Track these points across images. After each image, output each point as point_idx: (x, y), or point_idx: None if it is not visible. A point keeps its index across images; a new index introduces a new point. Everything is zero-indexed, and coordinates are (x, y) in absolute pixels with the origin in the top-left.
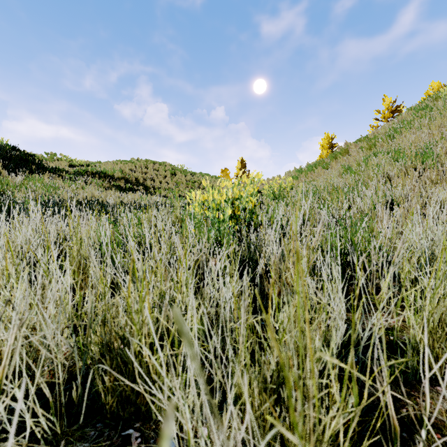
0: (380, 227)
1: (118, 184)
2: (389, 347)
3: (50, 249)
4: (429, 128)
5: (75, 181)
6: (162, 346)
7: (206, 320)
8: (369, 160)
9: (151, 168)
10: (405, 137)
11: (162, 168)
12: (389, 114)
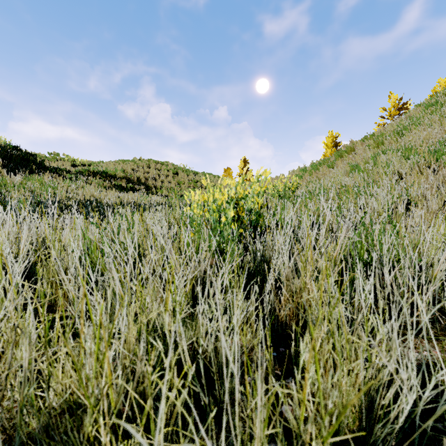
0: (402, 231)
1: (119, 183)
2: (442, 393)
3: (19, 260)
4: (441, 124)
5: (75, 181)
6: (135, 420)
7: (202, 363)
8: (377, 158)
9: (153, 168)
10: (415, 134)
11: (164, 168)
12: (395, 112)
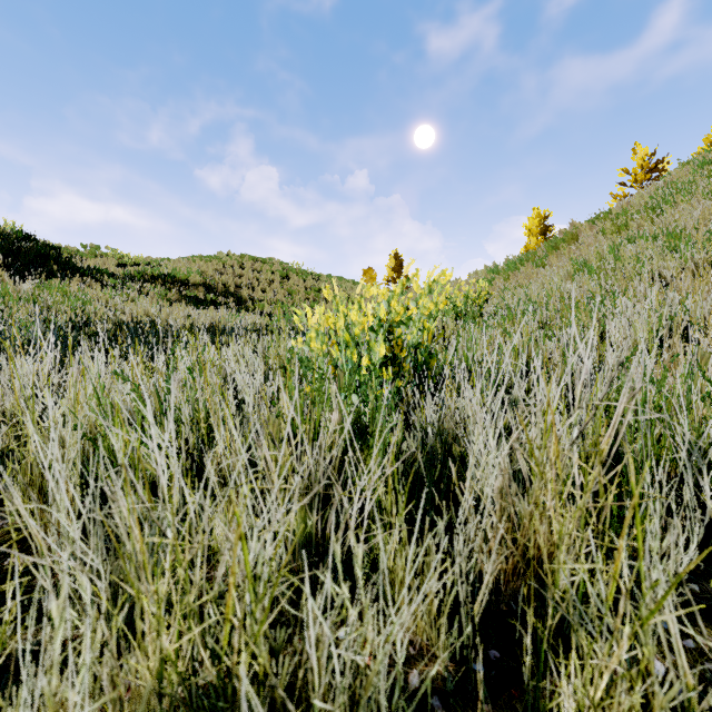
0: None
1: (193, 294)
2: None
3: None
4: None
5: (121, 290)
6: None
7: None
8: (620, 251)
9: (249, 268)
10: (683, 211)
11: (267, 268)
12: (644, 175)
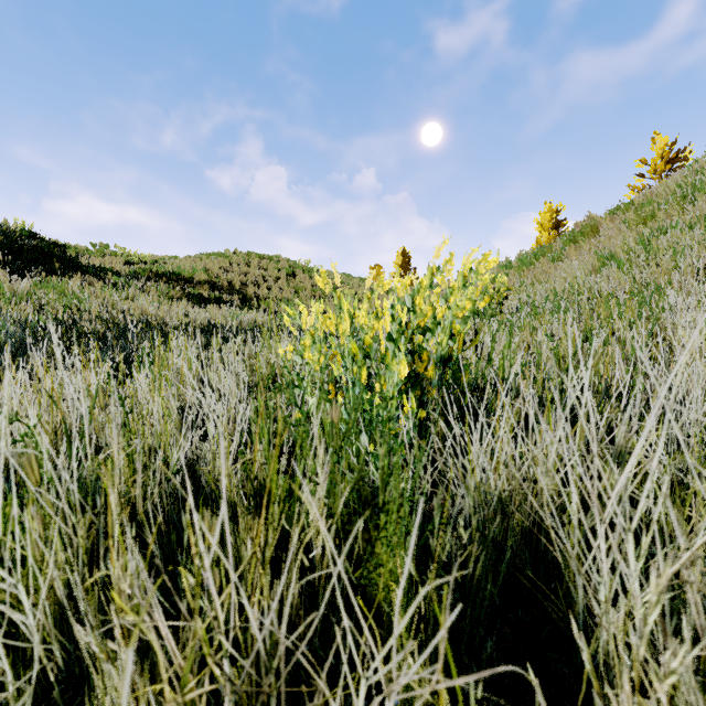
0: None
1: (197, 291)
2: None
3: None
4: None
5: (122, 288)
6: None
7: None
8: (652, 242)
9: (255, 266)
10: None
11: (273, 266)
12: (664, 166)
